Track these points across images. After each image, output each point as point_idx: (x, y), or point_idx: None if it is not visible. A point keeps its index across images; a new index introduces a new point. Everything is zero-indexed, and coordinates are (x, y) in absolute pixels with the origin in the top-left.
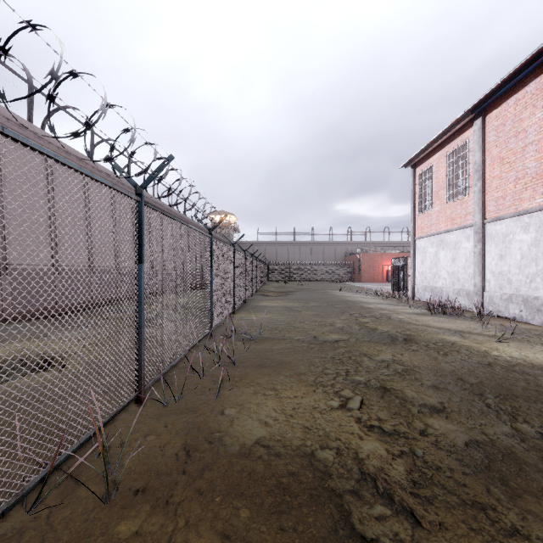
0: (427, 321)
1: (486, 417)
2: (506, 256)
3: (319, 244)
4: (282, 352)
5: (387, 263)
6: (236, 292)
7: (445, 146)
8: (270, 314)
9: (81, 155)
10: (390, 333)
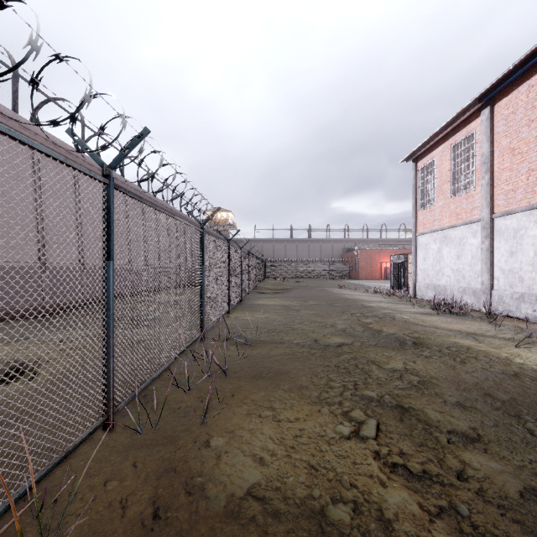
0: (434, 322)
1: (534, 451)
2: (517, 253)
3: (316, 241)
4: (280, 359)
5: (384, 260)
6: (231, 290)
7: (448, 138)
8: (267, 313)
9: (71, 148)
10: (397, 336)
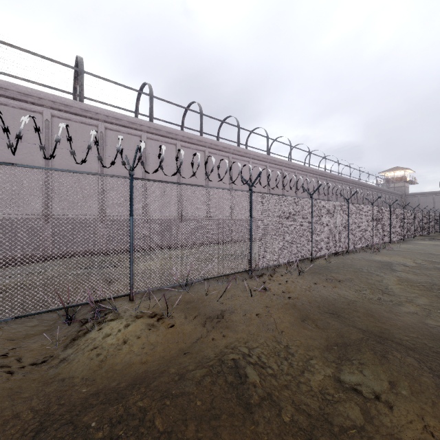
0: None
1: None
2: None
3: None
4: (404, 253)
5: None
6: (392, 232)
7: None
8: (417, 246)
9: (306, 167)
10: None
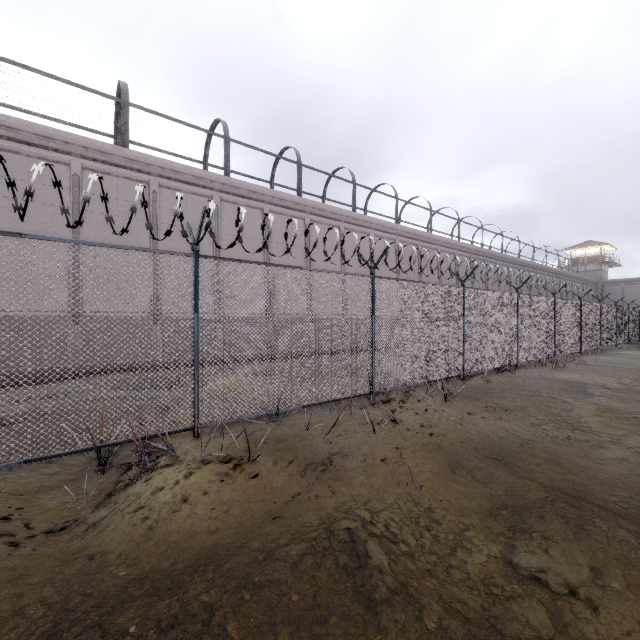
0: None
1: None
2: None
3: None
4: (603, 369)
5: None
6: (584, 337)
7: None
8: (622, 358)
9: (454, 241)
10: None
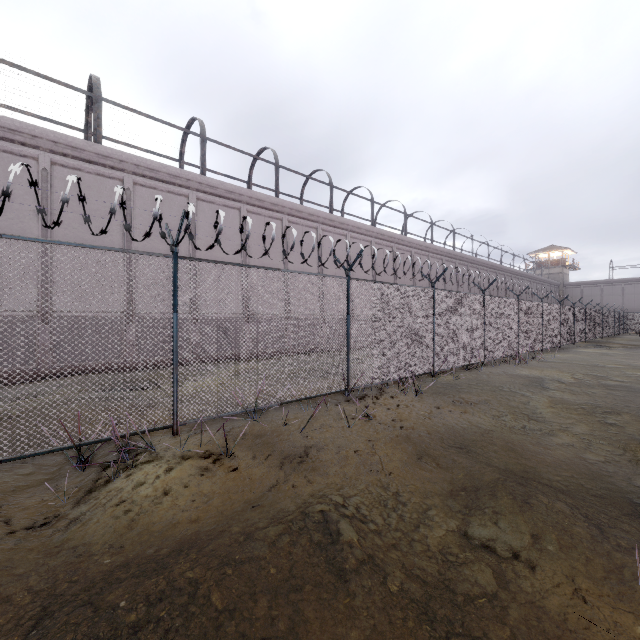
0: None
1: None
2: None
3: None
4: (560, 365)
5: None
6: (545, 336)
7: None
8: (578, 355)
9: (427, 244)
10: None
